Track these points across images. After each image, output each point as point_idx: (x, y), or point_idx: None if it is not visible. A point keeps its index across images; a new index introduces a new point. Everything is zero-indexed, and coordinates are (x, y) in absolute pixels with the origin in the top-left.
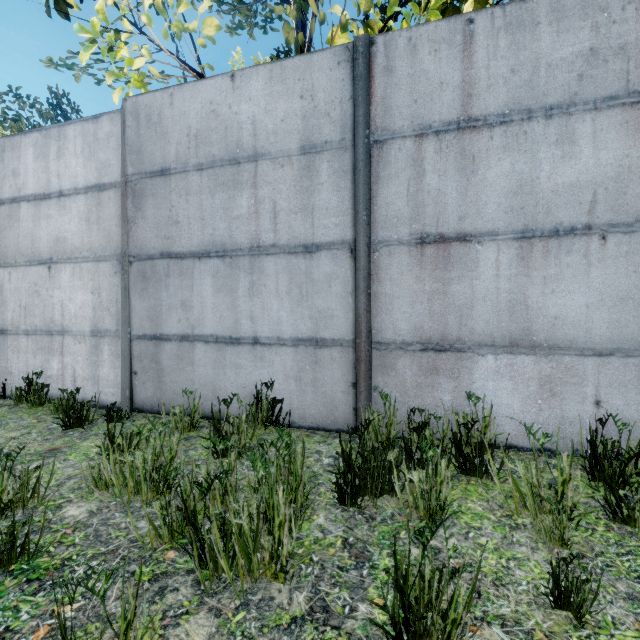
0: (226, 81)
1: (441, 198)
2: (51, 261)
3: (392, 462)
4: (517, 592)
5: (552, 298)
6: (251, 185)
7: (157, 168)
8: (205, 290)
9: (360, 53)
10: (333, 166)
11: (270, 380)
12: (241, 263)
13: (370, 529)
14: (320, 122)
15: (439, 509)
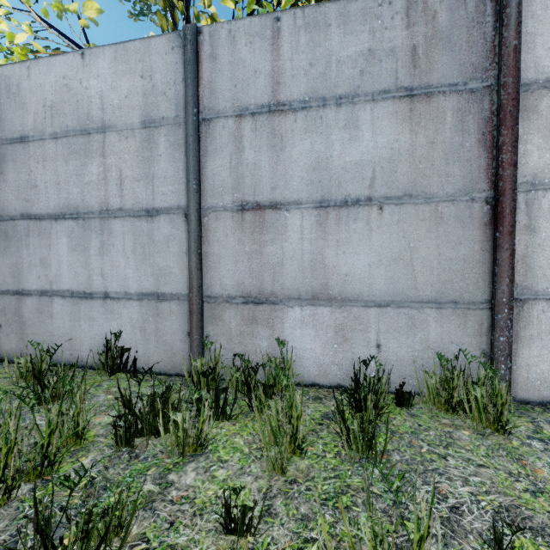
0: (77, 58)
1: (257, 171)
2: None
3: (173, 404)
4: (208, 520)
5: (343, 258)
6: (100, 154)
7: (17, 135)
8: (61, 249)
9: (188, 40)
10: (169, 140)
11: (119, 331)
12: (92, 225)
13: (125, 468)
14: (158, 100)
15: (199, 445)
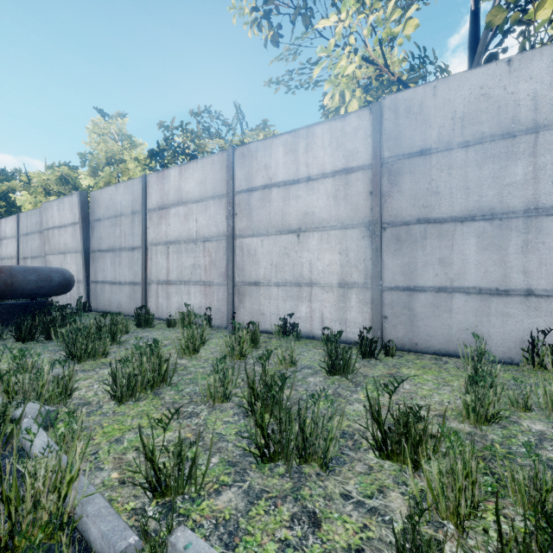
0: (500, 66)
1: None
2: (300, 230)
3: None
4: None
5: None
6: (529, 154)
7: (416, 150)
8: (467, 249)
9: None
10: None
11: (546, 328)
12: (513, 224)
13: None
14: None
15: None
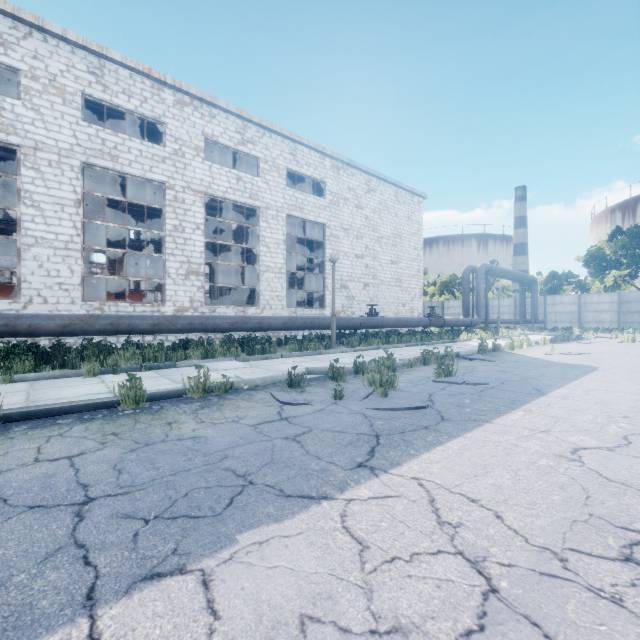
0: None
1: None
2: (600, 312)
3: None
4: None
5: None
6: None
7: (626, 301)
8: (636, 316)
9: None
10: None
11: None
12: None
13: None
14: None
15: None
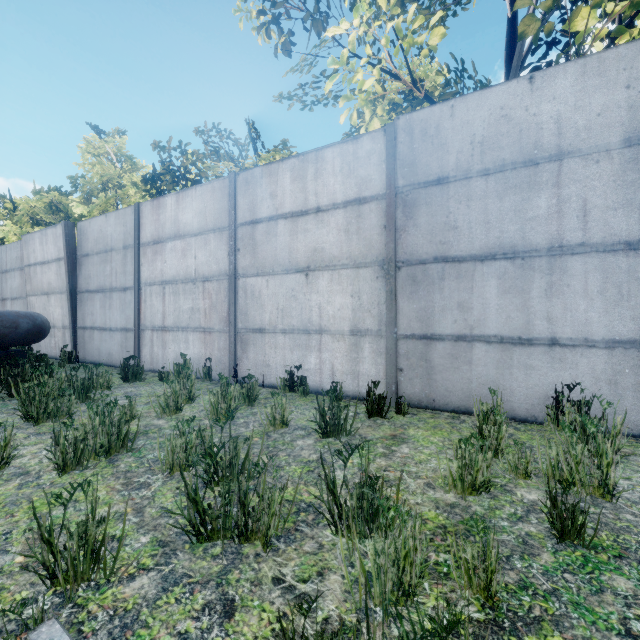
0: (522, 84)
1: None
2: (308, 269)
3: None
4: None
5: None
6: (552, 185)
7: (432, 178)
8: (488, 292)
9: None
10: None
11: (572, 382)
12: (536, 264)
13: None
14: None
15: None
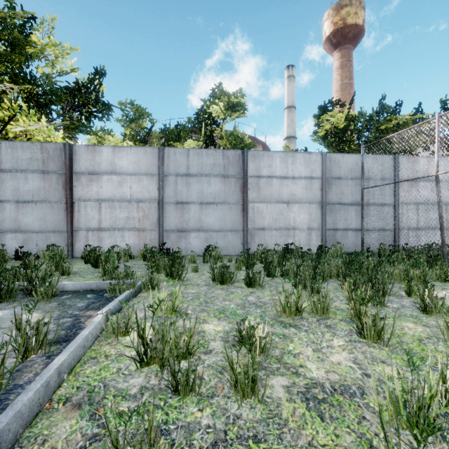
0: None
1: None
2: None
3: None
4: None
5: (25, 218)
6: None
7: None
8: None
9: None
10: None
11: None
12: None
13: None
14: None
15: None
